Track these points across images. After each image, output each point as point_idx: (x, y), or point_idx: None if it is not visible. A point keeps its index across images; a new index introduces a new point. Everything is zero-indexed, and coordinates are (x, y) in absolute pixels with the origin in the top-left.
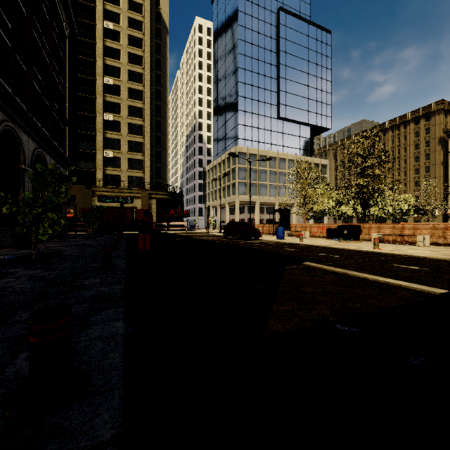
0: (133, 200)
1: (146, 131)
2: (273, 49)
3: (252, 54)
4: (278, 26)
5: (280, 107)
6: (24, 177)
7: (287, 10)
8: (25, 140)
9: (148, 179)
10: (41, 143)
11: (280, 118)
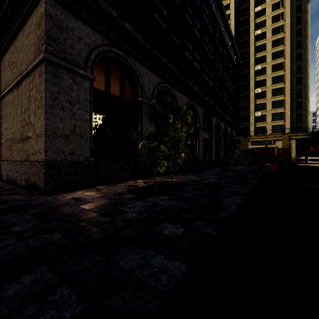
0: (275, 142)
1: (286, 90)
2: None
3: None
4: None
5: None
6: (221, 140)
7: None
8: (221, 125)
9: (288, 125)
10: (226, 123)
11: None
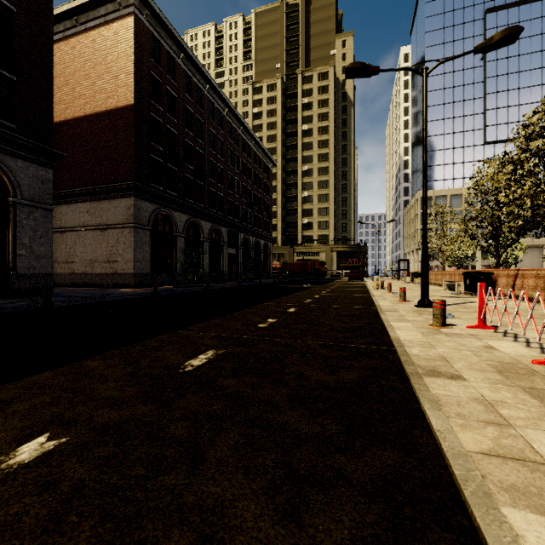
0: (320, 254)
1: (331, 198)
2: (476, 64)
3: (444, 84)
4: (484, 33)
5: (486, 130)
6: (251, 253)
7: (499, 6)
8: (251, 238)
9: (332, 236)
10: (258, 236)
11: (488, 143)
